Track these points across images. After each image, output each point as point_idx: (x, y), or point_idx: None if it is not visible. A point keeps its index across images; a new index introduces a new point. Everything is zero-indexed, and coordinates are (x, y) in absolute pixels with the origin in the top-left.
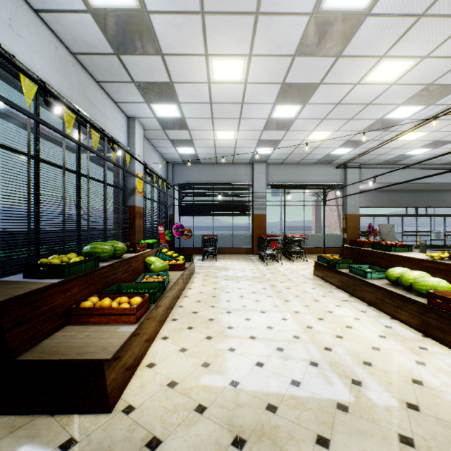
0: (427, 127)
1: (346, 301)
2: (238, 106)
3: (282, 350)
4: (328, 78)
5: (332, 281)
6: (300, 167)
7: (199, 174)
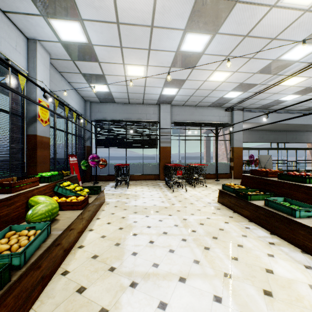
0: (308, 72)
1: (273, 244)
2: (147, 31)
3: None
4: None
5: (242, 212)
6: (198, 109)
7: (114, 112)
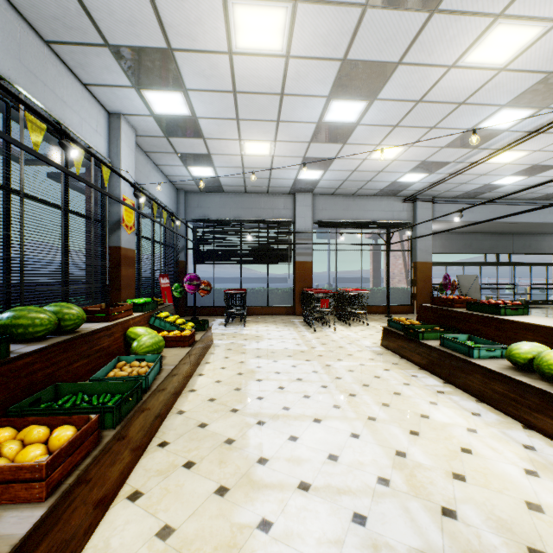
0: (529, 145)
1: (442, 393)
2: (275, 100)
3: (365, 522)
4: (412, 54)
5: (412, 358)
6: (357, 199)
7: (222, 206)
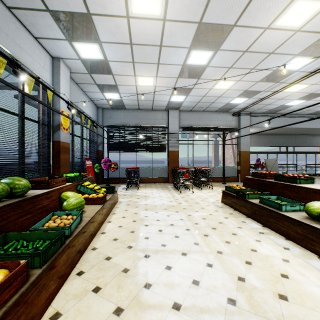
0: (309, 80)
1: (262, 233)
2: (157, 49)
3: None
4: (243, 19)
5: (241, 210)
6: (205, 114)
7: (125, 118)
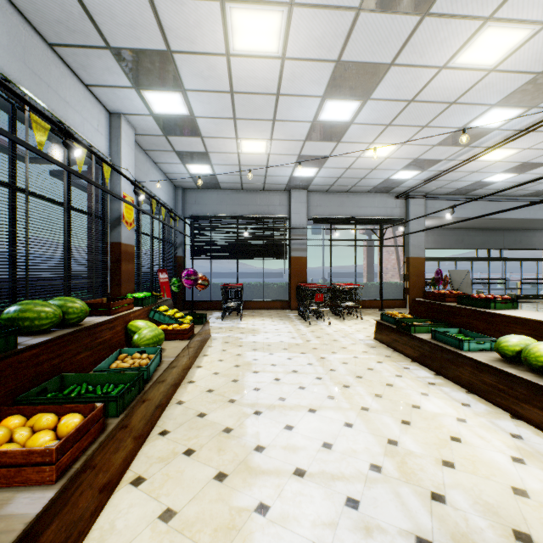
0: (519, 143)
1: (433, 384)
2: (271, 100)
3: (358, 506)
4: (404, 55)
5: (404, 350)
6: (351, 196)
7: (219, 203)
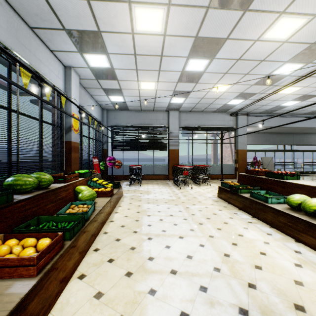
0: (301, 83)
1: (251, 222)
2: (158, 59)
3: (206, 290)
4: (234, 33)
5: (234, 203)
6: (204, 114)
7: (128, 118)
